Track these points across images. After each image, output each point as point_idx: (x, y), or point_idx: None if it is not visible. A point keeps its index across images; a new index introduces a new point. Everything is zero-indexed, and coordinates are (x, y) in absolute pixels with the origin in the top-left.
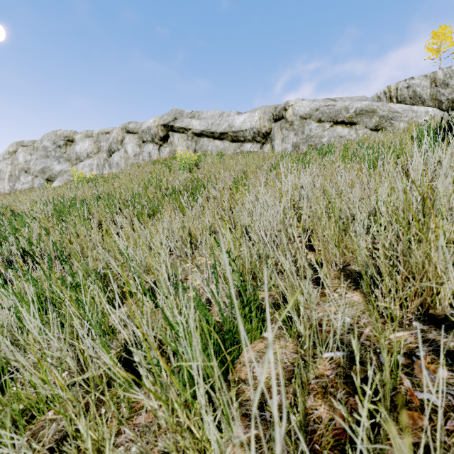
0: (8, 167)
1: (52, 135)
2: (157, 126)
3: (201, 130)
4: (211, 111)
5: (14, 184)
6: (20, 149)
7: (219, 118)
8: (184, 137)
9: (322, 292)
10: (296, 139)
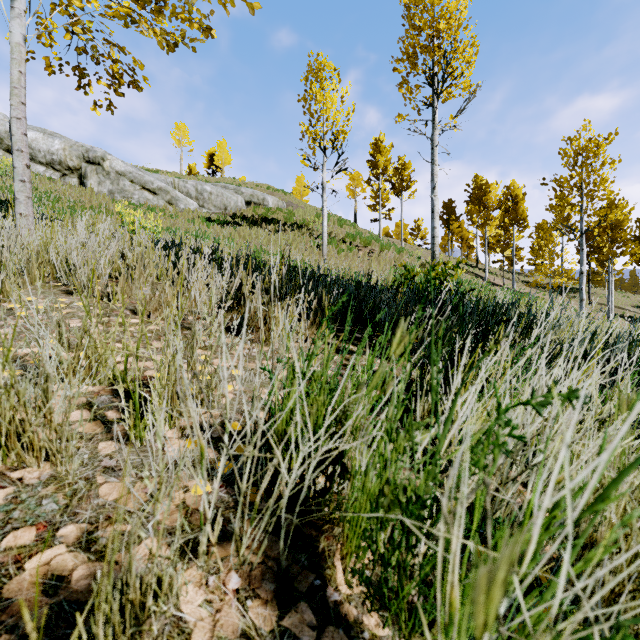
0: None
1: None
2: None
3: None
4: None
5: None
6: None
7: None
8: None
9: None
10: (112, 187)
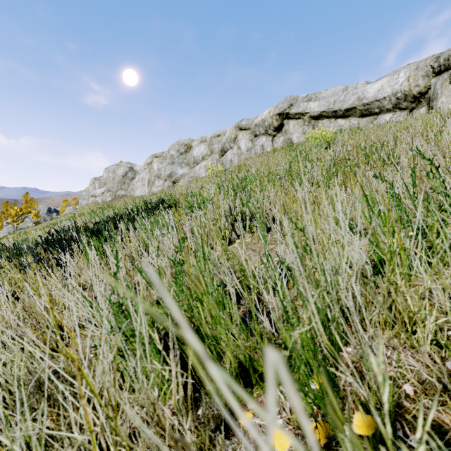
0: (147, 175)
1: (176, 145)
2: (272, 116)
3: (321, 111)
4: (331, 89)
5: (151, 187)
6: (155, 160)
7: (343, 93)
8: (300, 123)
9: None
10: None
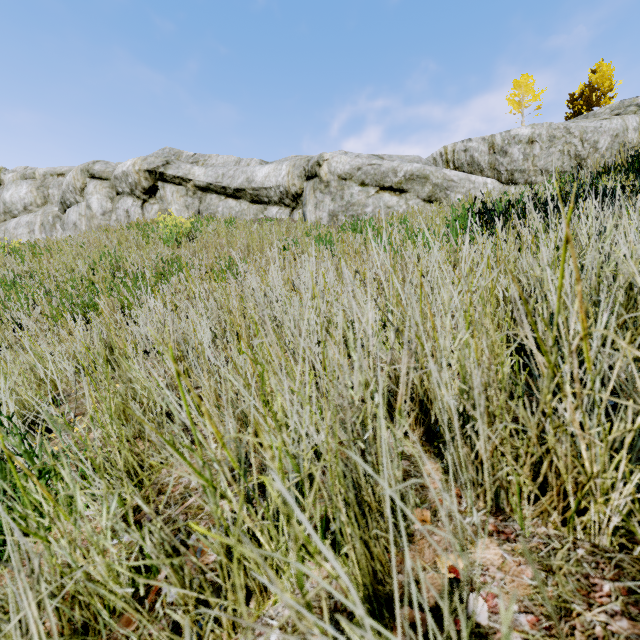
0: None
1: None
2: (139, 172)
3: (208, 182)
4: (224, 156)
5: None
6: None
7: (234, 167)
8: (181, 192)
9: (204, 442)
10: (333, 206)
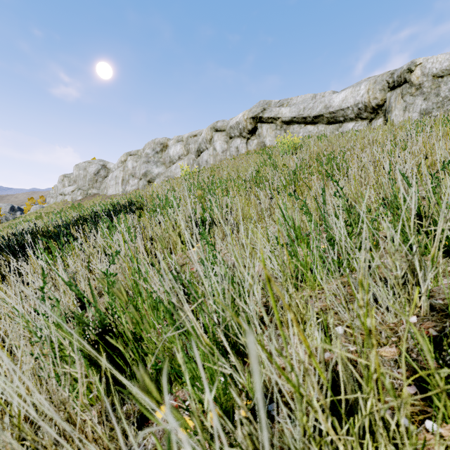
0: (121, 174)
1: (151, 143)
2: (246, 120)
3: (292, 116)
4: (301, 96)
5: (125, 186)
6: (129, 158)
7: (312, 100)
8: (272, 127)
9: None
10: (425, 105)
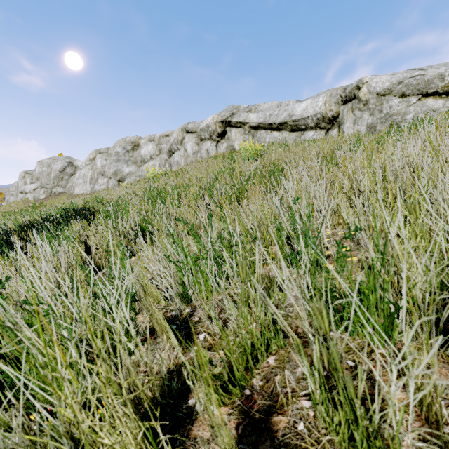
0: (89, 172)
1: (122, 141)
2: (216, 123)
3: (259, 122)
4: (268, 103)
5: (94, 185)
6: (98, 156)
7: (277, 108)
8: (241, 132)
9: None
10: (371, 119)
